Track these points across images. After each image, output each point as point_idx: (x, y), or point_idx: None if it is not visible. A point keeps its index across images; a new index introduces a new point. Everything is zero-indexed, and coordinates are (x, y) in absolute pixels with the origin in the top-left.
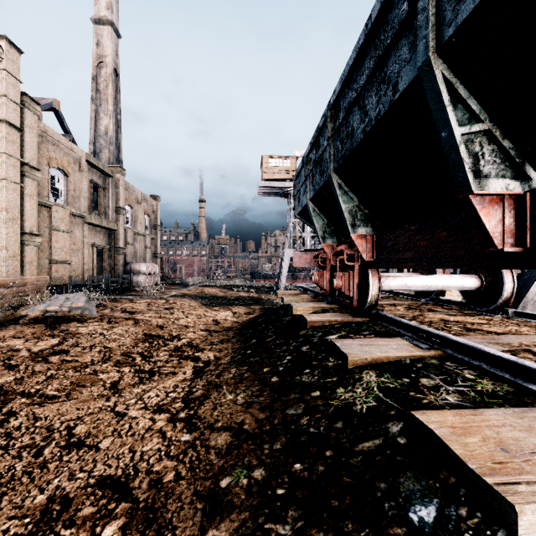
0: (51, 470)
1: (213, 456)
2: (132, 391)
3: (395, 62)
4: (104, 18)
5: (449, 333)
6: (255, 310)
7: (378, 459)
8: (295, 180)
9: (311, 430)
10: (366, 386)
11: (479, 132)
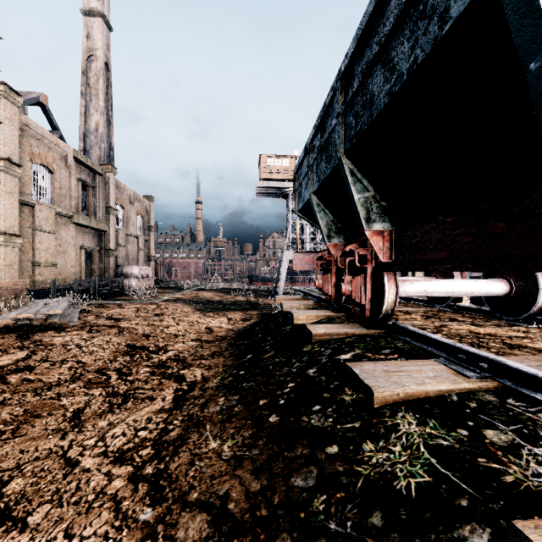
0: None
1: None
2: (96, 424)
3: None
4: (94, 10)
5: (490, 352)
6: (252, 316)
7: None
8: (295, 173)
9: (333, 528)
10: (406, 442)
11: None
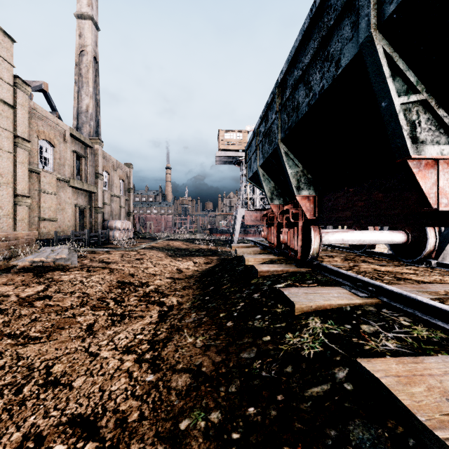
0: (28, 407)
1: (173, 397)
2: (105, 333)
3: (338, 41)
4: (85, 14)
5: (382, 282)
6: (213, 260)
7: (327, 405)
8: (247, 149)
9: (264, 374)
10: (312, 332)
11: (416, 102)
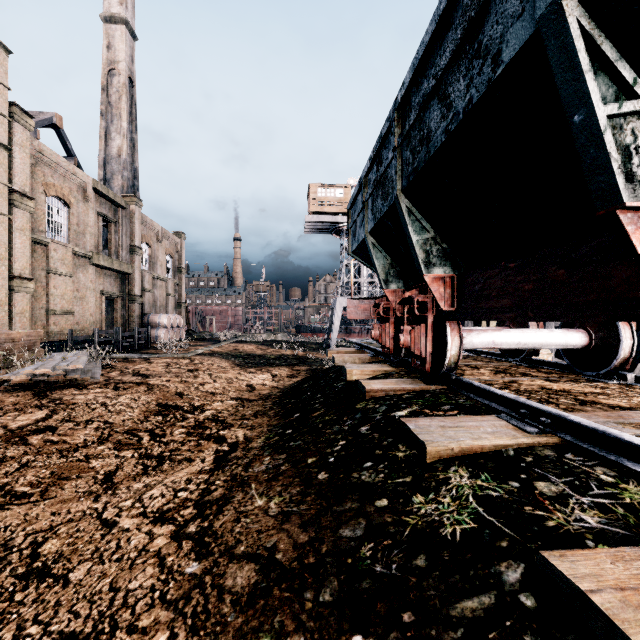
0: None
1: (227, 607)
2: (131, 486)
3: (497, 22)
4: (116, 16)
5: (558, 408)
6: (300, 372)
7: (493, 638)
8: (349, 209)
9: (378, 570)
10: (456, 494)
11: (631, 115)
